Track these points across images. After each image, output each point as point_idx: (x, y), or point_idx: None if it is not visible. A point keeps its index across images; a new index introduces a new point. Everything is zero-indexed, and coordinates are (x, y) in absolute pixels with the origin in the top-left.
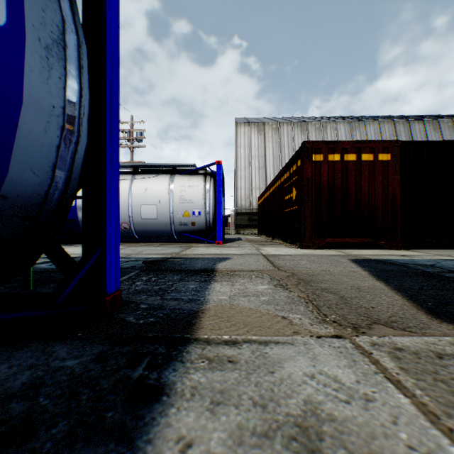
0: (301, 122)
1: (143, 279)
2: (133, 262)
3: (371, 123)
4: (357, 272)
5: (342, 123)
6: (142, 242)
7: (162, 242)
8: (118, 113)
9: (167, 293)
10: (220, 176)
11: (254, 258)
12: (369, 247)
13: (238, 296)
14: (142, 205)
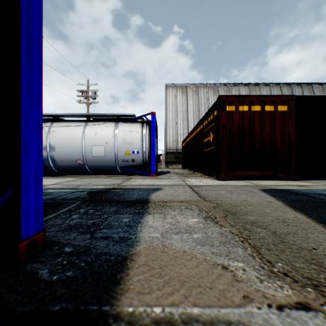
0: (214, 86)
1: (81, 211)
2: (79, 192)
3: (264, 87)
4: (273, 202)
5: (243, 87)
6: (94, 174)
7: (109, 175)
8: (40, 38)
9: (99, 229)
10: (154, 123)
11: (181, 188)
12: (269, 179)
13: (170, 232)
14: (93, 146)
